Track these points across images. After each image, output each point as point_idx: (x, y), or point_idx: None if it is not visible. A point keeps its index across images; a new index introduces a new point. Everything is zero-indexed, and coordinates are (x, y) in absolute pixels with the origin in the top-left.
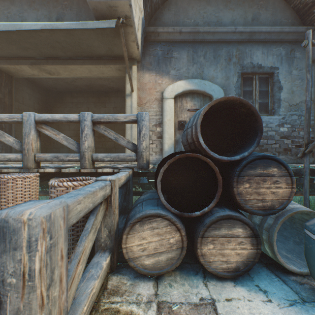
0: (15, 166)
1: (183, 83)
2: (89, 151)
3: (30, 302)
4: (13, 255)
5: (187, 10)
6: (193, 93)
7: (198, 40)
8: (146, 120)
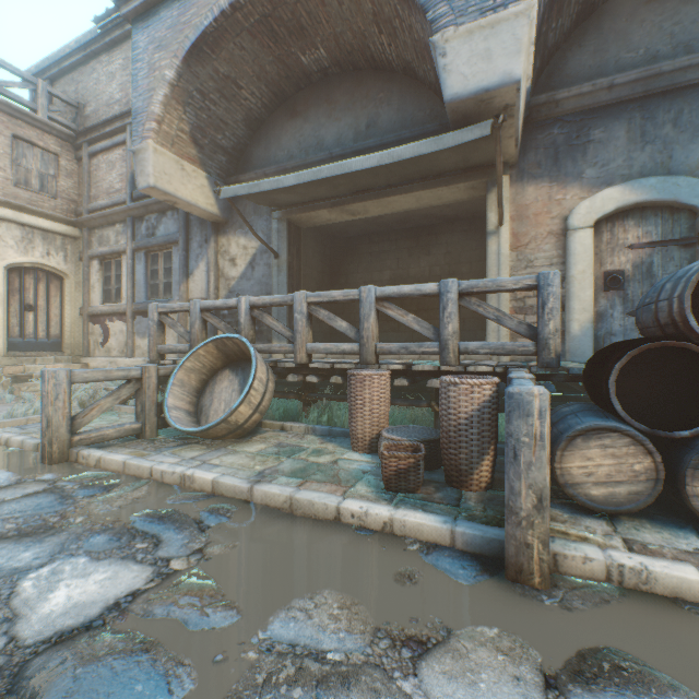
0: (326, 361)
1: (616, 191)
2: (454, 339)
3: (540, 458)
4: (525, 420)
5: (627, 32)
6: (642, 208)
7: (657, 90)
8: (555, 285)
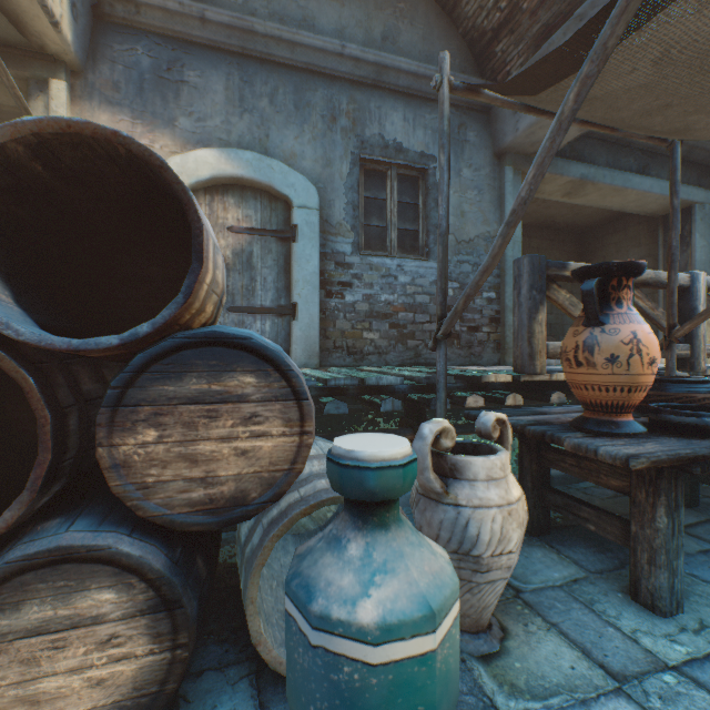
0: None
1: (213, 156)
2: None
3: None
4: None
5: None
6: (243, 186)
7: (256, 54)
8: None
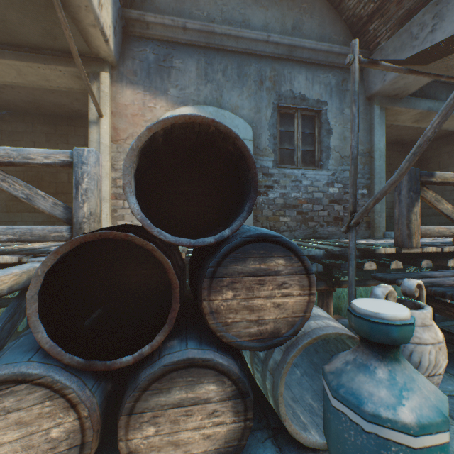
0: None
1: (190, 111)
2: None
3: None
4: None
5: None
6: None
7: (214, 46)
8: (90, 164)
